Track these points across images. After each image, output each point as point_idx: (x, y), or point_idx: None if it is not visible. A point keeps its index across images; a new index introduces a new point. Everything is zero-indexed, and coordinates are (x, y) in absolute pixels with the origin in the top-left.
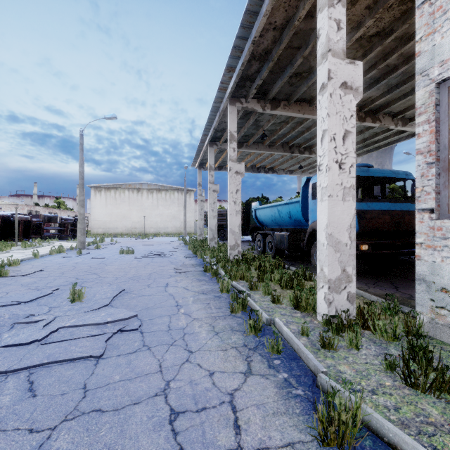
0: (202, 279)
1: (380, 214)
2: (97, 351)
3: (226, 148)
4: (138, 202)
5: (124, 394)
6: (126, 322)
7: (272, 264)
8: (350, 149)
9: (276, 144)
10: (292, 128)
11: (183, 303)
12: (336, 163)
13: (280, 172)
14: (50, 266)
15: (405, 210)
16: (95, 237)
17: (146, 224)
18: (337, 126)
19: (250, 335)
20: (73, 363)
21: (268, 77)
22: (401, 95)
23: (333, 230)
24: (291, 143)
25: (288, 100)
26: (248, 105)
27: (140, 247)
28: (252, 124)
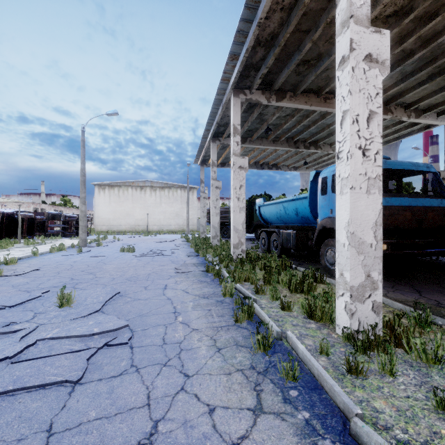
0: (204, 280)
1: (400, 210)
2: (75, 373)
3: (229, 144)
4: (141, 199)
5: (98, 442)
6: (116, 333)
7: (278, 264)
8: (375, 133)
9: (281, 139)
10: (297, 122)
11: (182, 309)
12: (359, 149)
13: (284, 169)
14: (48, 265)
15: (427, 206)
16: (99, 234)
17: (149, 222)
18: (361, 105)
19: (258, 352)
20: (43, 391)
21: (273, 66)
22: (416, 84)
23: (356, 228)
24: (296, 137)
25: (294, 91)
26: (252, 97)
27: (142, 245)
28: (256, 118)
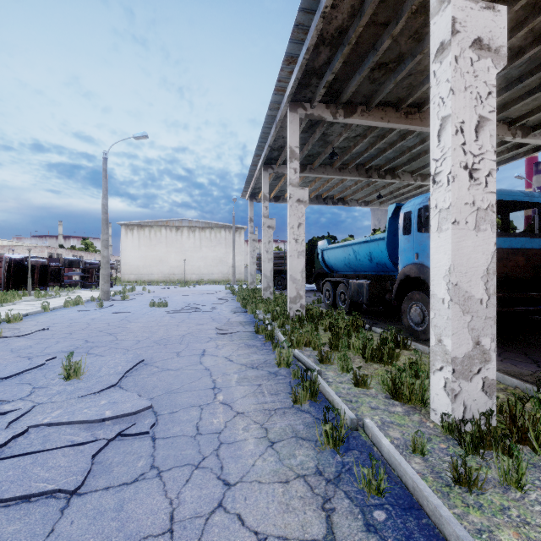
0: (253, 344)
1: (510, 254)
2: (72, 478)
3: (285, 172)
4: (177, 242)
5: None
6: (135, 417)
7: (348, 323)
8: (487, 147)
9: (349, 166)
10: (370, 144)
11: (223, 384)
12: (465, 169)
13: (352, 204)
14: (59, 323)
15: None
16: (126, 285)
17: (187, 269)
18: (467, 109)
19: (326, 448)
20: (26, 505)
21: (341, 71)
22: (525, 93)
23: (460, 277)
24: (368, 164)
25: (367, 104)
26: (314, 112)
27: (177, 298)
28: (319, 140)
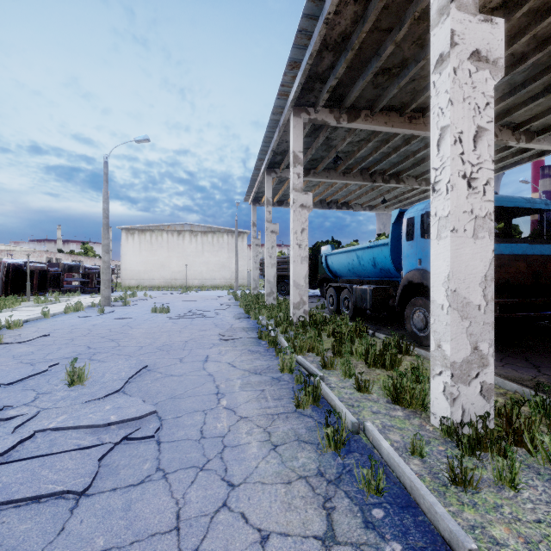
0: (256, 350)
1: (512, 261)
2: (80, 480)
3: (288, 177)
4: (178, 247)
5: None
6: (139, 422)
7: (351, 329)
8: (485, 156)
9: (353, 171)
10: (374, 148)
11: (227, 389)
12: (463, 178)
13: (356, 208)
14: (60, 330)
15: (547, 254)
16: (127, 290)
17: (189, 275)
18: (465, 119)
19: (328, 451)
20: (36, 506)
21: (345, 76)
22: (528, 99)
23: (459, 284)
24: (372, 168)
25: (371, 109)
26: (317, 116)
27: (179, 304)
28: (322, 144)
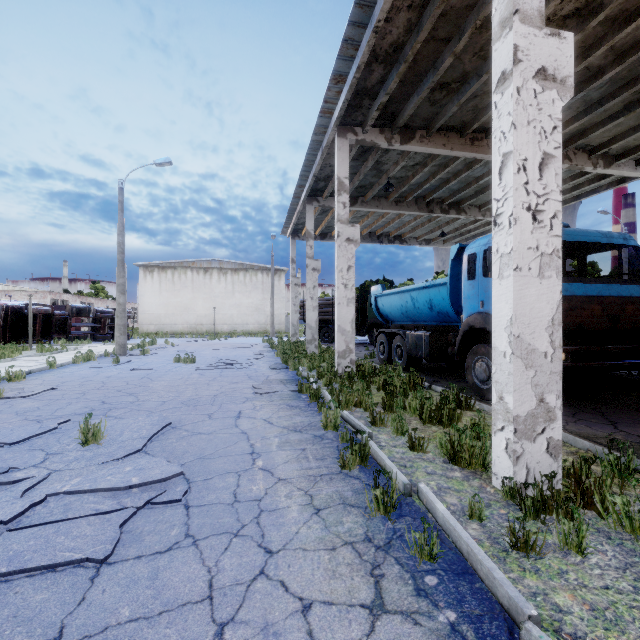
0: (295, 405)
1: (585, 303)
2: (101, 547)
3: (332, 206)
4: (205, 287)
5: None
6: (164, 484)
7: (404, 380)
8: (552, 186)
9: (407, 199)
10: (431, 174)
11: (263, 448)
12: (528, 211)
13: (411, 242)
14: (69, 382)
15: (625, 296)
16: (145, 337)
17: (217, 319)
18: (530, 145)
19: (377, 515)
20: (53, 575)
21: (397, 91)
22: (606, 118)
23: (523, 329)
24: (429, 197)
25: (427, 129)
26: (366, 137)
27: (206, 353)
28: (372, 169)
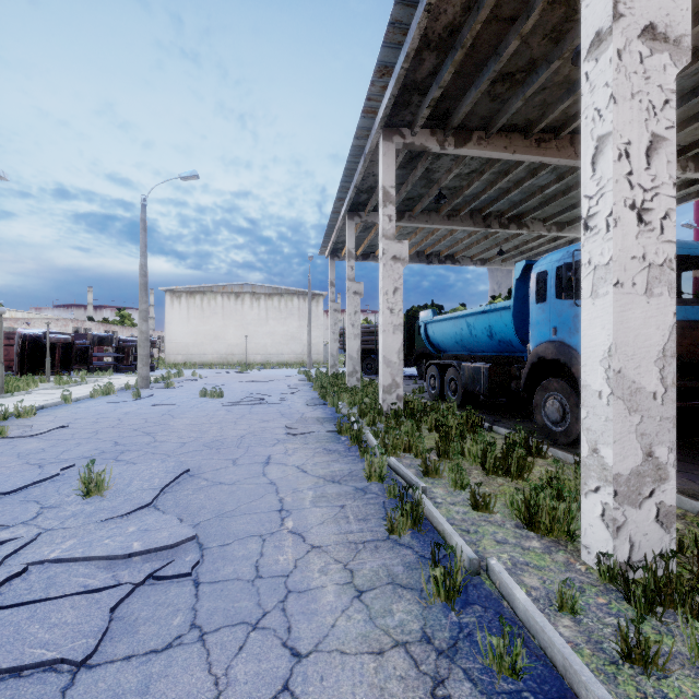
0: (333, 449)
1: (686, 329)
2: (81, 643)
3: (376, 222)
4: (236, 313)
5: None
6: (173, 551)
7: (460, 420)
8: (663, 177)
9: (461, 213)
10: (489, 183)
11: (294, 504)
12: (631, 209)
13: (464, 262)
14: (82, 419)
15: None
16: (171, 368)
17: (249, 349)
18: (634, 124)
19: (436, 602)
20: (15, 683)
21: (451, 85)
22: None
23: (625, 362)
24: (486, 210)
25: (486, 130)
26: (415, 140)
27: (236, 386)
28: (421, 178)
